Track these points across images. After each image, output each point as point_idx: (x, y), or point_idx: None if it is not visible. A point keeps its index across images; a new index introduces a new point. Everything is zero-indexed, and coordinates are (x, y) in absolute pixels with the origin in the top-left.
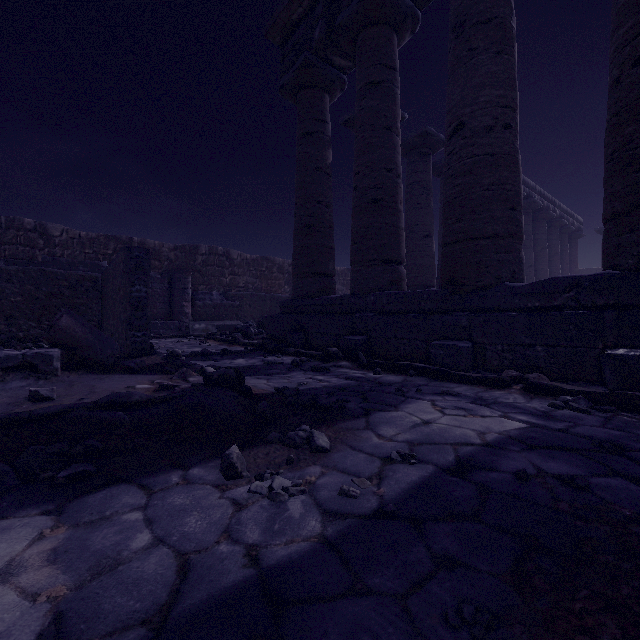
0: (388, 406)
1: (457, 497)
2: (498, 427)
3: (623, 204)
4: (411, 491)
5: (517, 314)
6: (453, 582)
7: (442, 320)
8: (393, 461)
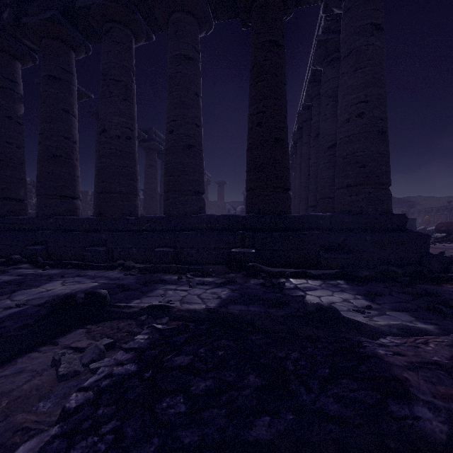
0: (32, 286)
1: (29, 312)
2: (85, 286)
3: (166, 188)
4: (9, 315)
5: (126, 233)
6: (0, 330)
7: (93, 236)
8: (11, 308)
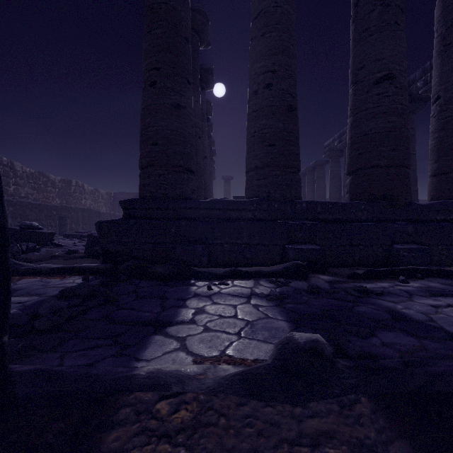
0: None
1: None
2: None
3: None
4: None
5: None
6: None
7: (393, 228)
8: None
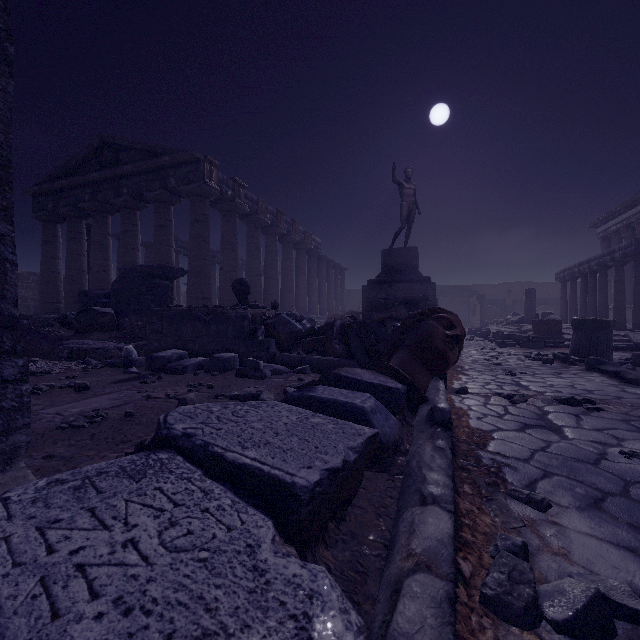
0: None
1: None
2: None
3: None
4: None
5: None
6: None
7: None
8: None
